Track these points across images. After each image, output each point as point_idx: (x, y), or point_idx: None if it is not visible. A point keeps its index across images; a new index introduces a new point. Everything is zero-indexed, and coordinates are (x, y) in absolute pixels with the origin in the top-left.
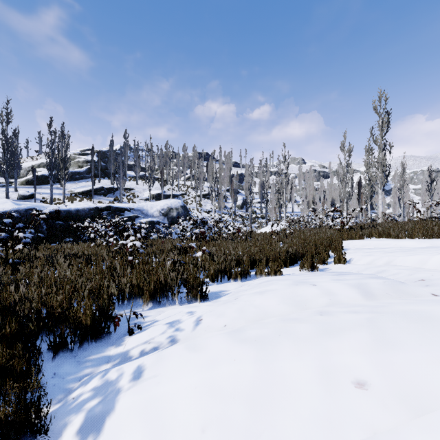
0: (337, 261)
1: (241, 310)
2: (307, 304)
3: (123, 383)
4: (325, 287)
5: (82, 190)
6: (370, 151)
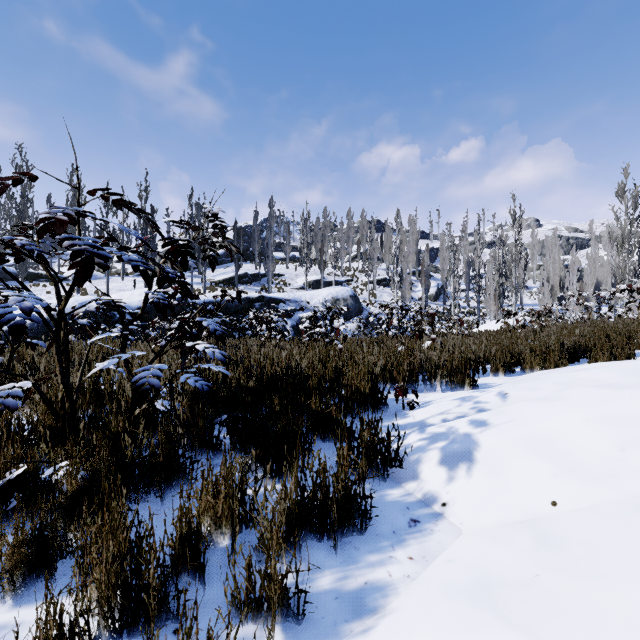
0: None
1: (563, 383)
2: None
3: (466, 431)
4: None
5: (223, 277)
6: None
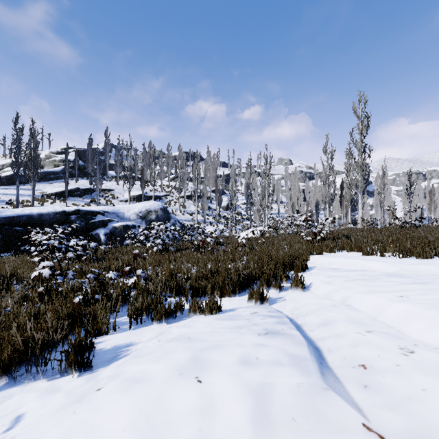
0: (295, 288)
1: (66, 437)
2: None
3: None
4: (210, 390)
5: (55, 191)
6: (350, 154)
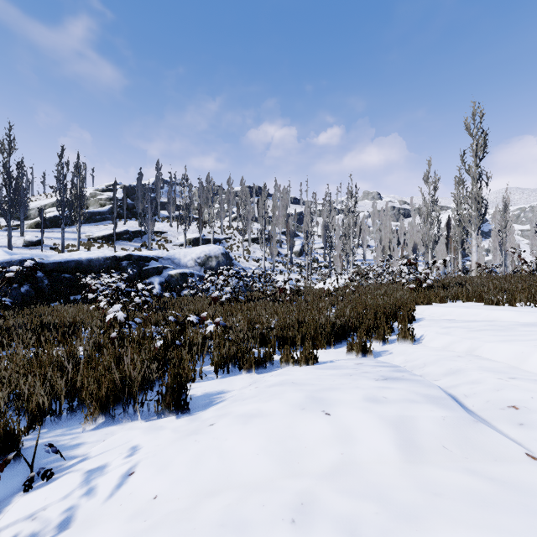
0: (402, 340)
1: (197, 460)
2: (301, 462)
3: None
4: (343, 421)
5: (102, 234)
6: (461, 183)
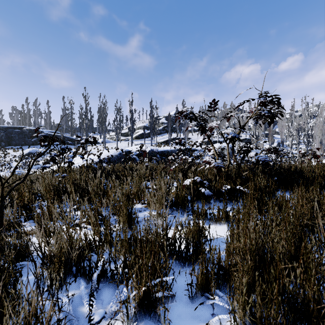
0: None
1: None
2: None
3: None
4: None
5: (163, 140)
6: None
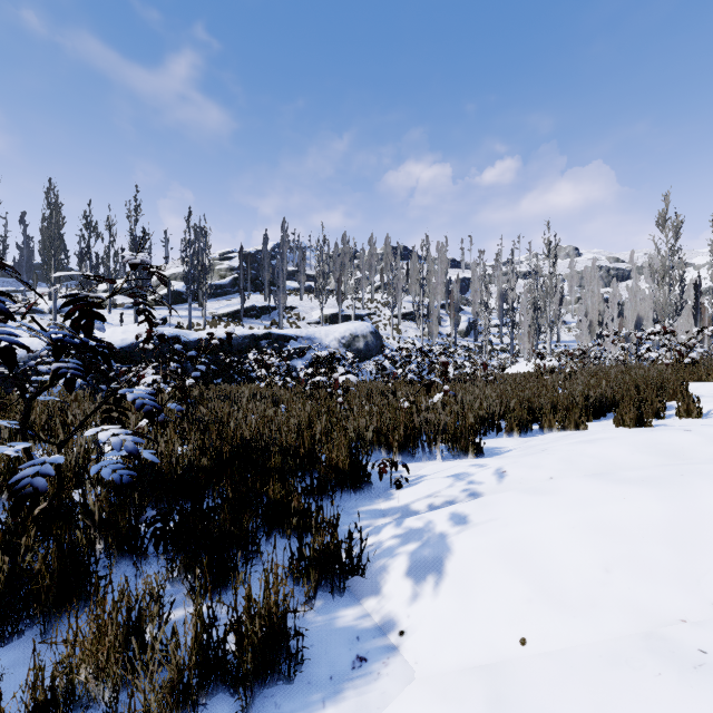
0: (685, 414)
1: (568, 461)
2: (686, 454)
3: (443, 529)
4: (710, 433)
5: (227, 310)
6: None
